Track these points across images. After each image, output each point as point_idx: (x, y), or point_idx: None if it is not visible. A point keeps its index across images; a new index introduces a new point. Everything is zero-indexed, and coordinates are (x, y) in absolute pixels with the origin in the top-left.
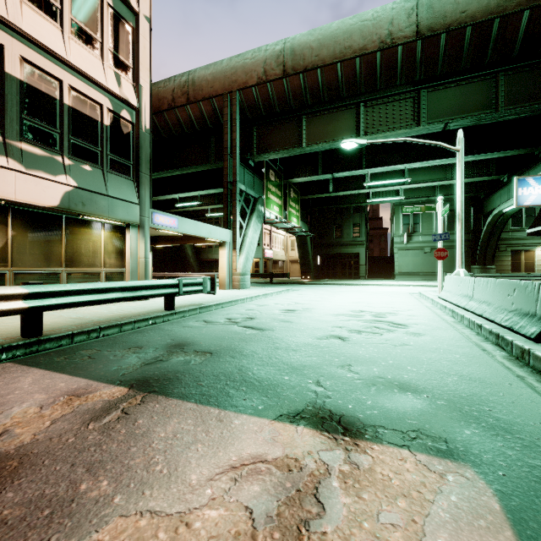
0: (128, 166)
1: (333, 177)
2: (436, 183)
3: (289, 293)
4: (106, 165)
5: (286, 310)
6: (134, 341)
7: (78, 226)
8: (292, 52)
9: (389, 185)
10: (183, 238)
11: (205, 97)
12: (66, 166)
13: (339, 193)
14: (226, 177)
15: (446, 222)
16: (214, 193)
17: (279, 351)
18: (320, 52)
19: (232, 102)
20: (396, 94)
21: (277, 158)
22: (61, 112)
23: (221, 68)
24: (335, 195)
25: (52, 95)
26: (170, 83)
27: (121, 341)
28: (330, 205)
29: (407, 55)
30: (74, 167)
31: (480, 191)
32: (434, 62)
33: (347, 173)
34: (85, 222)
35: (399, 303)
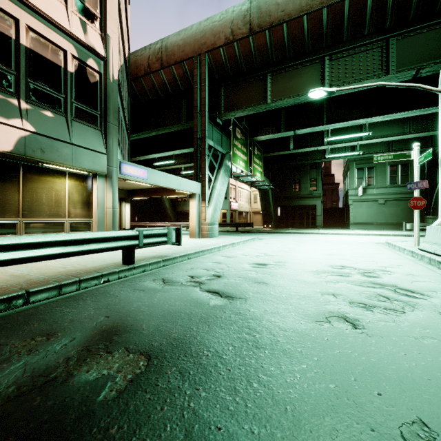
0: (94, 116)
1: (295, 134)
2: (394, 137)
3: (255, 242)
4: (70, 112)
5: (257, 264)
6: (53, 320)
7: (38, 174)
8: (258, 10)
9: (346, 141)
10: (157, 191)
11: (177, 61)
12: (22, 109)
13: (299, 151)
14: (196, 133)
15: (400, 176)
16: (187, 154)
17: (261, 355)
18: (286, 7)
19: (201, 63)
20: (362, 45)
21: (243, 118)
22: (17, 53)
23: (191, 33)
24: (294, 153)
25: (6, 34)
26: (146, 51)
27: (37, 317)
28: (290, 162)
29: (378, 0)
30: (33, 112)
31: (435, 145)
32: (407, 5)
33: (309, 130)
34: (47, 171)
35: (376, 255)
